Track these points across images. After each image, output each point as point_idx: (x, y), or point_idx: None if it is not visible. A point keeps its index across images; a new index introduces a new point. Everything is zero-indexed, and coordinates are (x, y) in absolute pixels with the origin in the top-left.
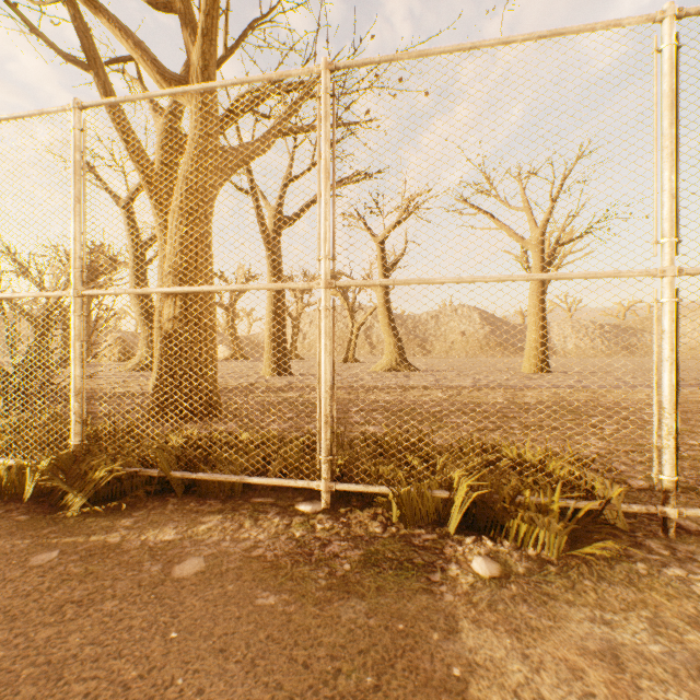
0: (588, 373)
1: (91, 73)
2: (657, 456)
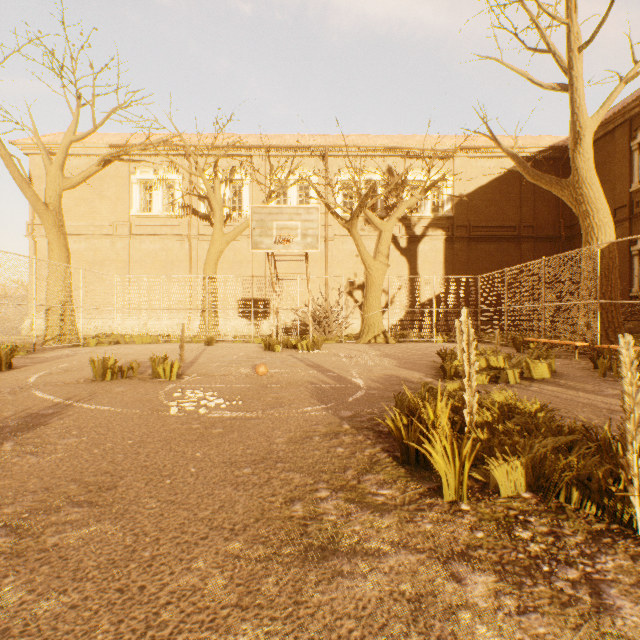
0: None
1: None
2: None
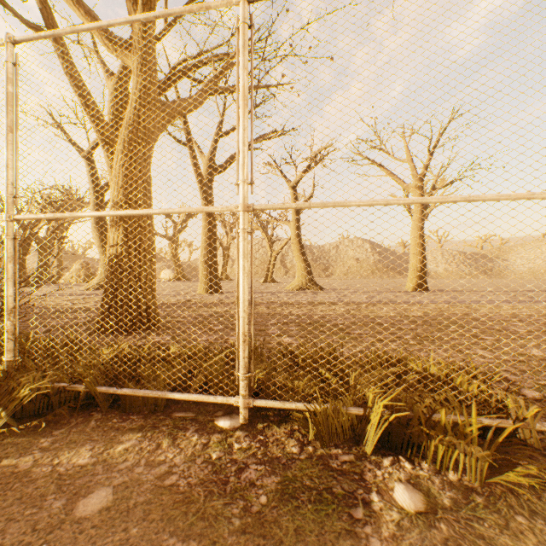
0: (459, 291)
1: (50, 39)
2: (540, 365)
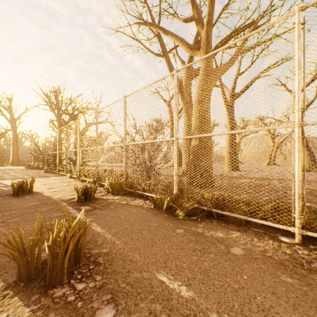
0: None
1: (164, 58)
2: None
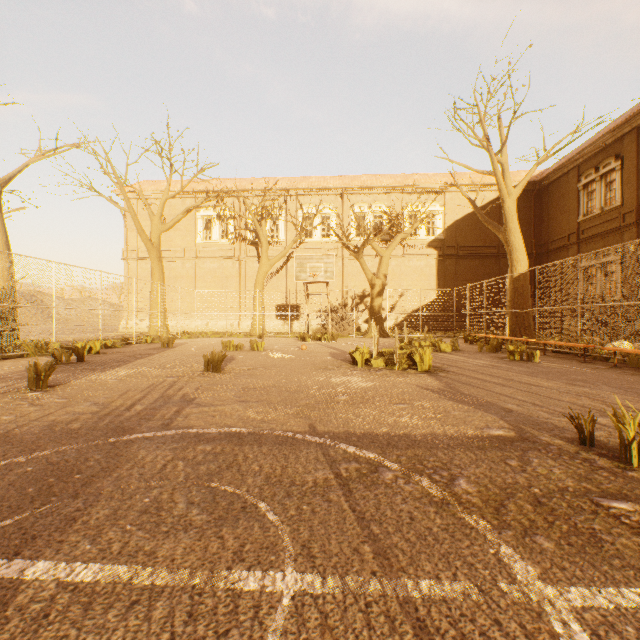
0: None
1: None
2: None
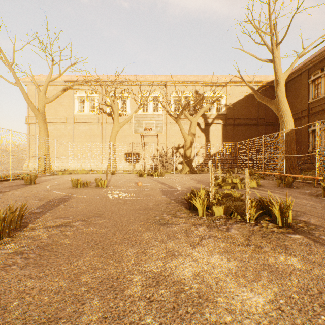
0: None
1: None
2: None
